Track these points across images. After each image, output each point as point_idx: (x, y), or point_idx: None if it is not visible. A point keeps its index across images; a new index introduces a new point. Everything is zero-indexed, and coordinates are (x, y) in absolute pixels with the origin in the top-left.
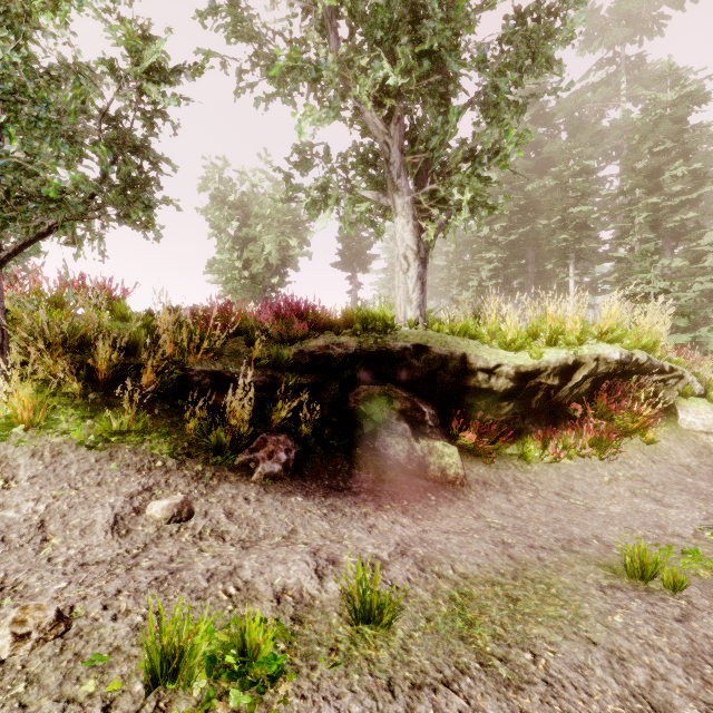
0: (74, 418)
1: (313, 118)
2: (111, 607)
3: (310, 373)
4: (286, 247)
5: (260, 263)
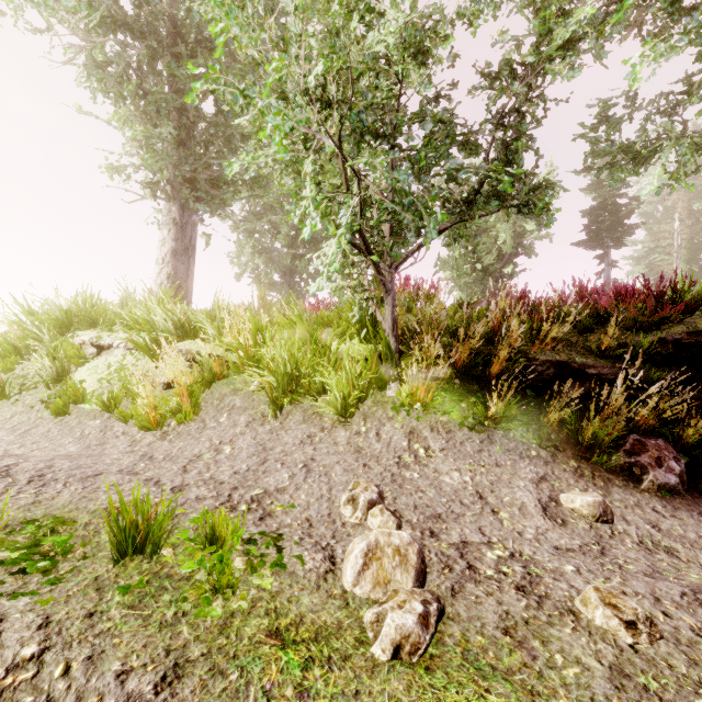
0: (447, 400)
1: (655, 55)
2: (673, 617)
3: (666, 366)
4: (520, 233)
5: (490, 254)
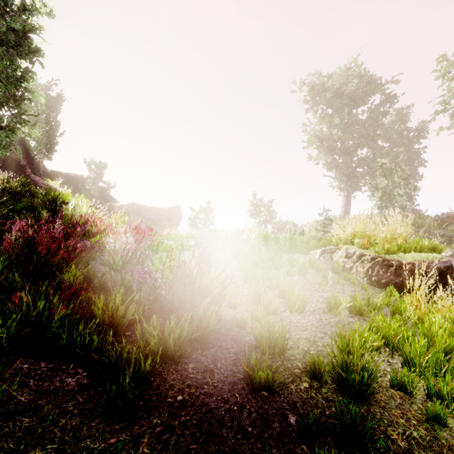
0: None
1: None
2: None
3: None
4: None
5: None
